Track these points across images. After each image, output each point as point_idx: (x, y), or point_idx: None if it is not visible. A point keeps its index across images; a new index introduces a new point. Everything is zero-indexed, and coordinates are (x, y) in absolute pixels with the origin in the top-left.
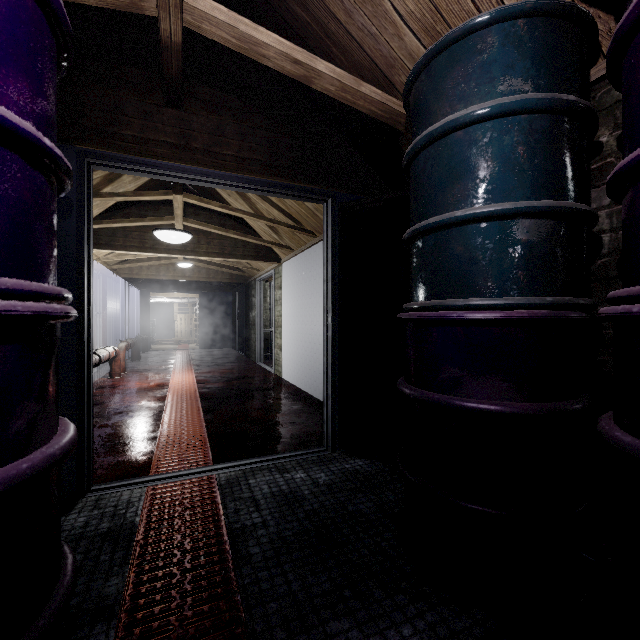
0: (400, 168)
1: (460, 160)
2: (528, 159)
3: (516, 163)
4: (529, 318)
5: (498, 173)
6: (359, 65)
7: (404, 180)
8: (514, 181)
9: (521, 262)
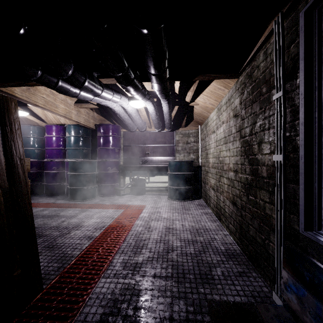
0: None
1: (28, 141)
2: (37, 143)
3: (36, 143)
4: (37, 161)
5: (33, 144)
6: None
7: None
8: (35, 145)
9: (36, 155)
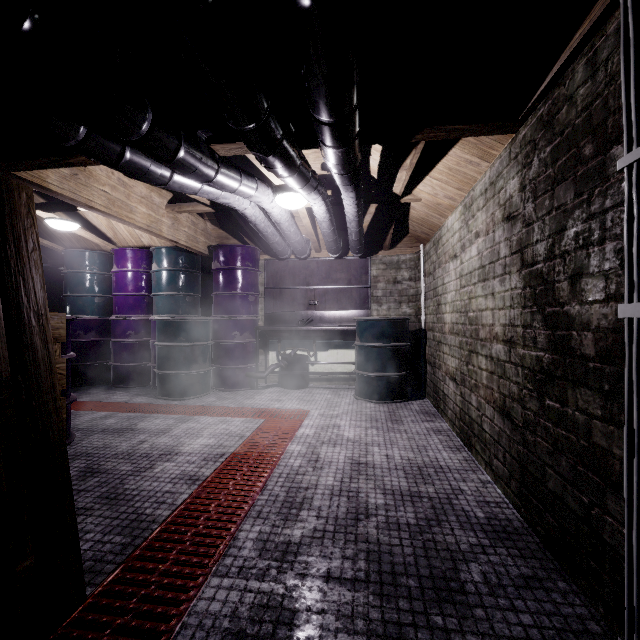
0: (54, 255)
1: (81, 281)
2: (98, 285)
3: (95, 285)
4: (98, 320)
5: (91, 287)
6: (39, 224)
7: (56, 259)
8: (95, 289)
9: (97, 307)
